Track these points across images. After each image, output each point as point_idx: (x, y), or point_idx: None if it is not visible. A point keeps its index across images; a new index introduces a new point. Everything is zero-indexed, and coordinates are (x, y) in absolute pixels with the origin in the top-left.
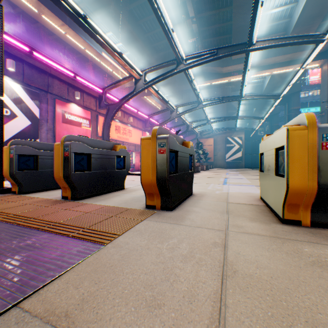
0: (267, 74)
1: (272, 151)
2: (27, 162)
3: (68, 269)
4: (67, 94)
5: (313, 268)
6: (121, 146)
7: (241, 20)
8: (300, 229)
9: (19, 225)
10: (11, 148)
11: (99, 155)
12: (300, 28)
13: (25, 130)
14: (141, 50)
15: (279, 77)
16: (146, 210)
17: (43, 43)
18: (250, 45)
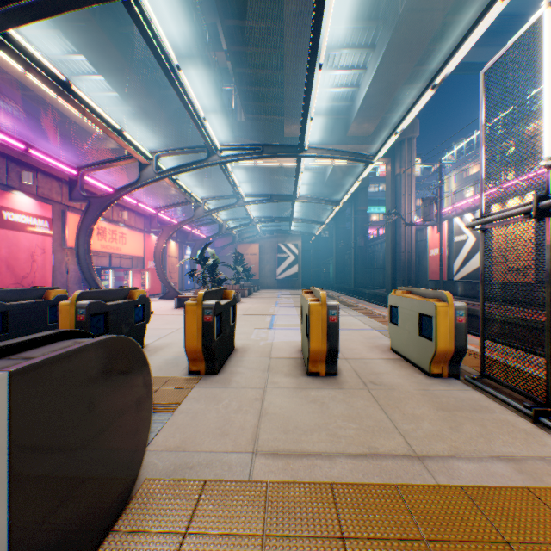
0: (329, 164)
1: (305, 313)
2: None
3: (159, 430)
4: (6, 175)
5: (310, 403)
6: (141, 291)
7: (295, 94)
8: (317, 379)
9: None
10: None
11: (117, 311)
12: (362, 118)
13: None
14: (142, 98)
15: (343, 168)
16: (191, 376)
17: None
18: (302, 151)
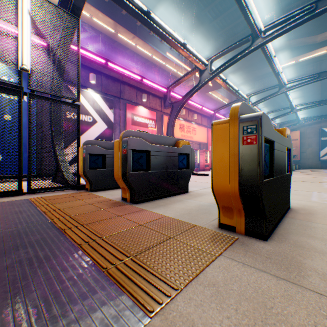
0: None
1: None
2: (96, 161)
3: None
4: (135, 98)
5: None
6: (184, 141)
7: None
8: None
9: (65, 234)
10: (84, 148)
11: (159, 152)
12: None
13: (102, 133)
14: (205, 42)
15: None
16: (220, 232)
17: (117, 55)
18: None
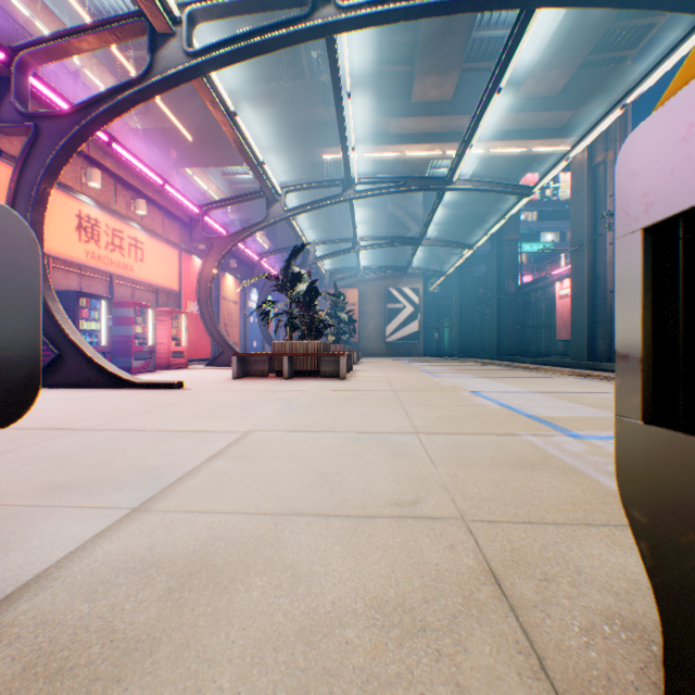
0: (480, 151)
1: None
2: None
3: None
4: None
5: None
6: None
7: None
8: None
9: None
10: None
11: None
12: (555, 54)
13: None
14: None
15: (492, 168)
16: None
17: None
18: None
